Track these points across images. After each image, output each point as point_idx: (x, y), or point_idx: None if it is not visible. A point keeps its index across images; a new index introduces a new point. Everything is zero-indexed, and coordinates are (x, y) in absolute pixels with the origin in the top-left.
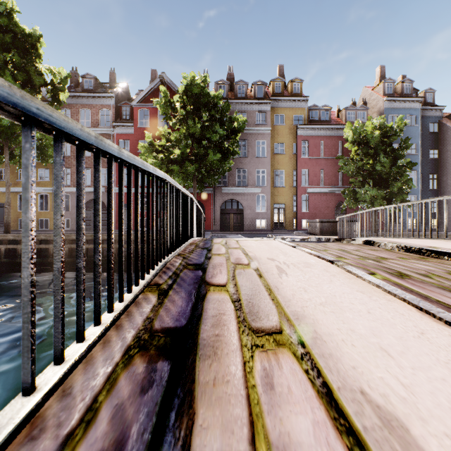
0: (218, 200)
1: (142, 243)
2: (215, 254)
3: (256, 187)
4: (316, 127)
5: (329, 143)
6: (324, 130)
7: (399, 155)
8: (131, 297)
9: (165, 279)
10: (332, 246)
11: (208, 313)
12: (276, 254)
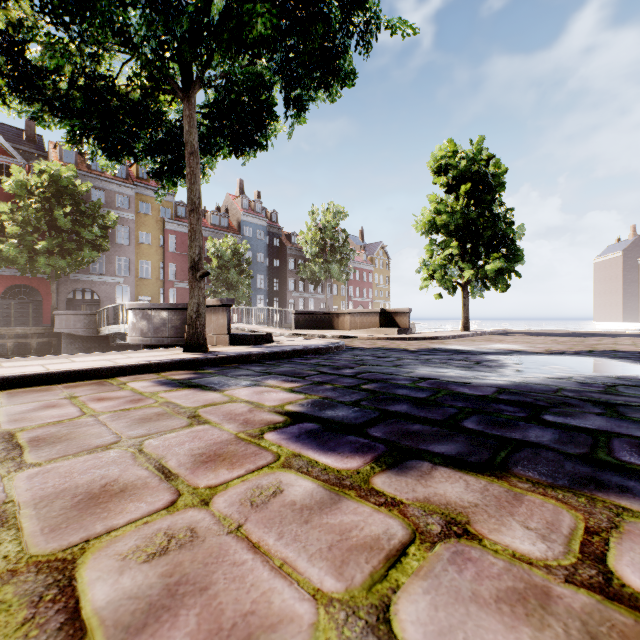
0: (65, 288)
1: None
2: None
3: (117, 277)
4: (184, 225)
5: None
6: None
7: (245, 269)
8: None
9: None
10: None
11: None
12: None
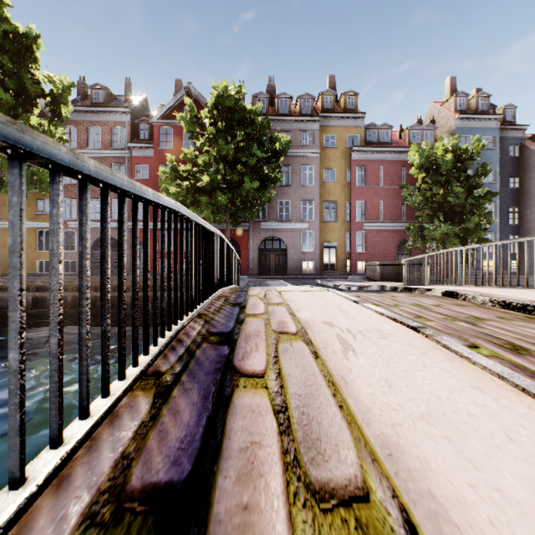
0: (256, 238)
1: (134, 309)
2: (251, 315)
3: (302, 222)
4: (374, 150)
5: (390, 169)
6: (384, 154)
7: (476, 183)
8: (105, 407)
9: (172, 362)
10: (404, 299)
11: (233, 441)
12: (334, 315)
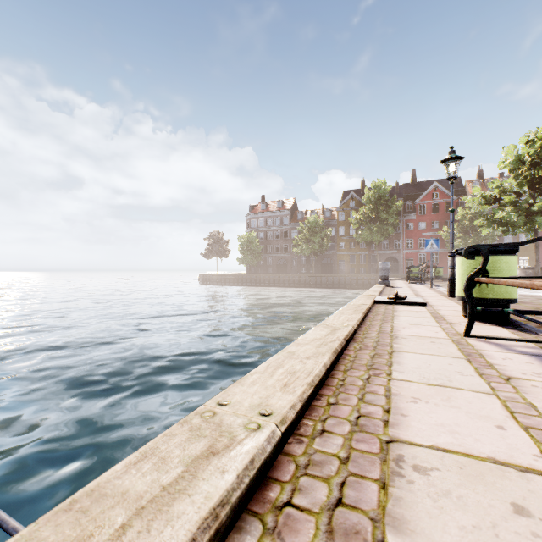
0: None
1: None
2: None
3: None
4: None
5: None
6: None
7: None
8: None
9: None
10: None
11: None
12: None
